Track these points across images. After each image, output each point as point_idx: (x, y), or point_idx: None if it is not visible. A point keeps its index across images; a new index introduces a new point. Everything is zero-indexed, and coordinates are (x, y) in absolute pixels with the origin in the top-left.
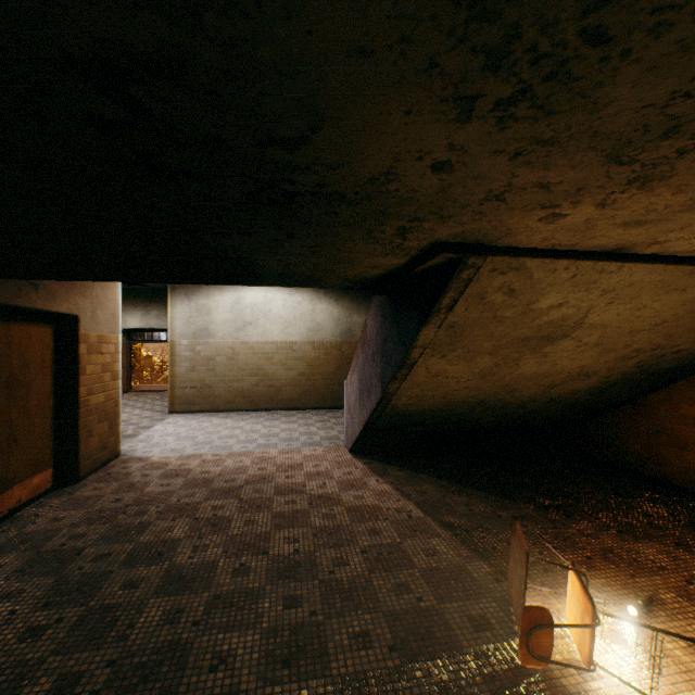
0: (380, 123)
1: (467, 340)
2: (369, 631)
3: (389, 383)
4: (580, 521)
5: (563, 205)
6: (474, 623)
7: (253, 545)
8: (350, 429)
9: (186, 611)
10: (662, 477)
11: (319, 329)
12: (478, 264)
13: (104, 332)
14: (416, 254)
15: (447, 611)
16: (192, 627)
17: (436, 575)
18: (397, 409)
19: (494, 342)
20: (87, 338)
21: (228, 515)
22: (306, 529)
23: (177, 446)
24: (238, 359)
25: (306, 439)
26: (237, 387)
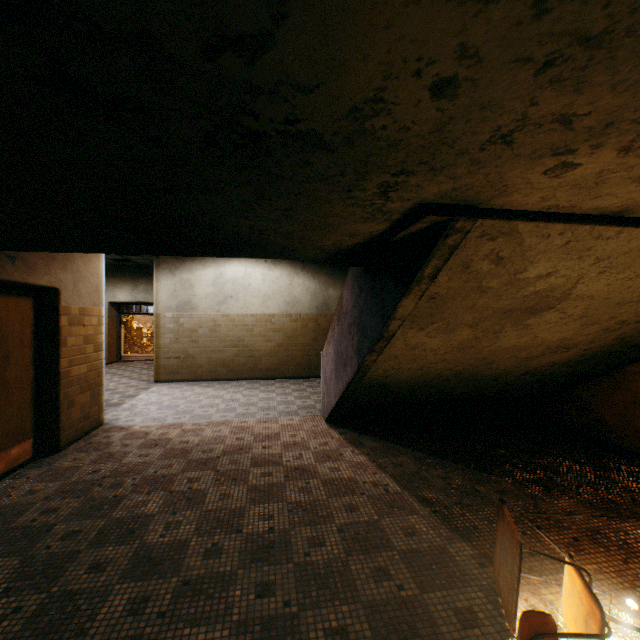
0: (370, 3)
1: (448, 312)
2: (347, 626)
3: (365, 356)
4: (561, 497)
5: (579, 150)
6: (460, 618)
7: (227, 522)
8: (326, 399)
9: (152, 600)
10: (639, 449)
11: (297, 302)
12: (466, 228)
13: (87, 305)
14: (397, 219)
15: (431, 603)
16: (157, 619)
17: (416, 558)
18: (373, 381)
19: (476, 314)
20: (68, 310)
21: (203, 488)
22: (282, 504)
23: (159, 415)
24: (219, 331)
25: (284, 408)
26: (218, 357)
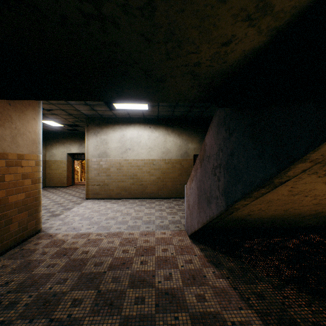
0: None
1: None
2: None
3: (238, 201)
4: None
5: None
6: None
7: None
8: (189, 221)
9: None
10: None
11: (168, 152)
12: None
13: (24, 152)
14: None
15: None
16: None
17: None
18: (235, 217)
19: None
20: (6, 156)
21: (80, 317)
22: None
23: (78, 225)
24: (122, 169)
25: (159, 222)
26: (122, 185)
